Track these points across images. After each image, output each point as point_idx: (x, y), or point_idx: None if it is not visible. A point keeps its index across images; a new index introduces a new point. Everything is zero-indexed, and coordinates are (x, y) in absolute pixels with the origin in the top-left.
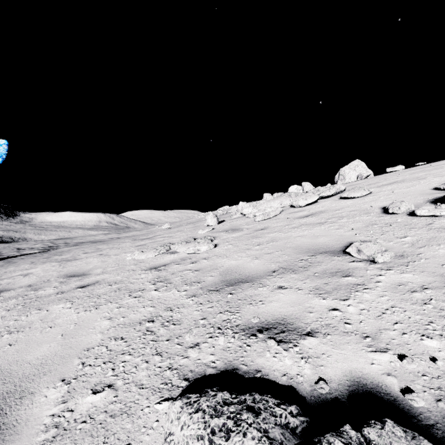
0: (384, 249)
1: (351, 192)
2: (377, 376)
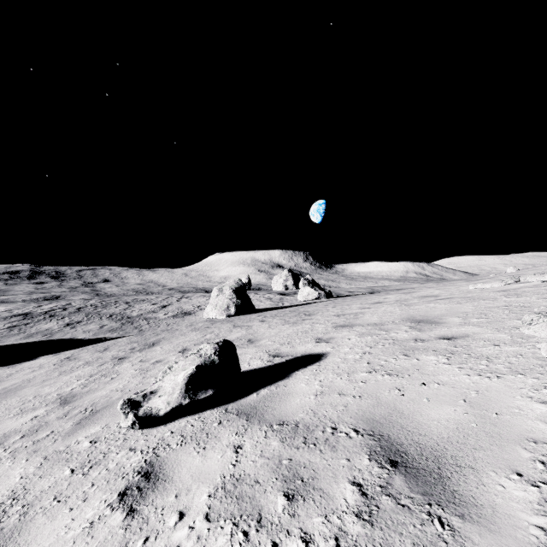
0: None
1: None
2: None
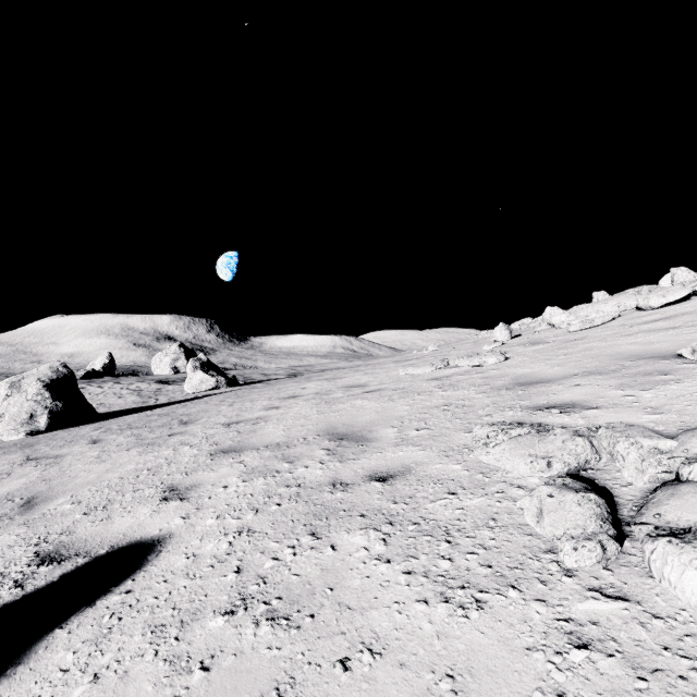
0: None
1: None
2: (639, 423)
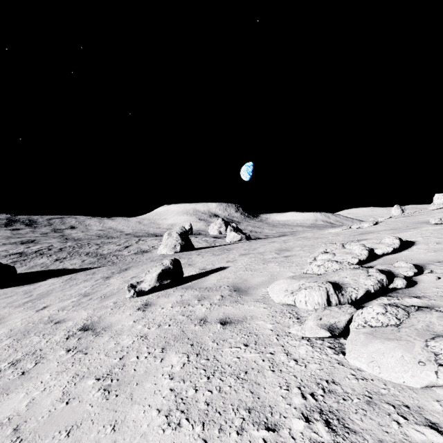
0: (440, 217)
1: None
2: None
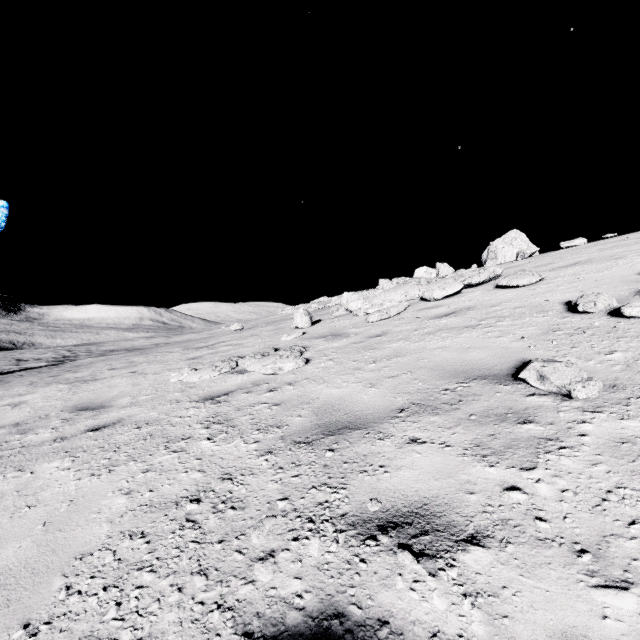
0: (587, 375)
1: (513, 278)
2: None
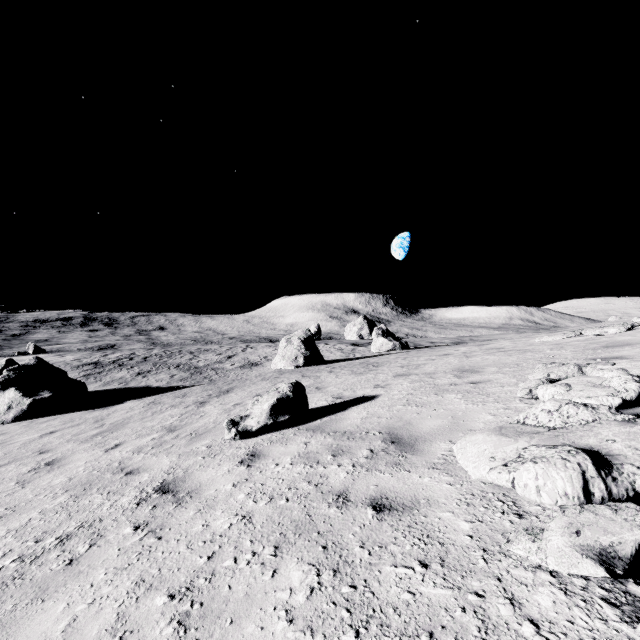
0: None
1: None
2: None
